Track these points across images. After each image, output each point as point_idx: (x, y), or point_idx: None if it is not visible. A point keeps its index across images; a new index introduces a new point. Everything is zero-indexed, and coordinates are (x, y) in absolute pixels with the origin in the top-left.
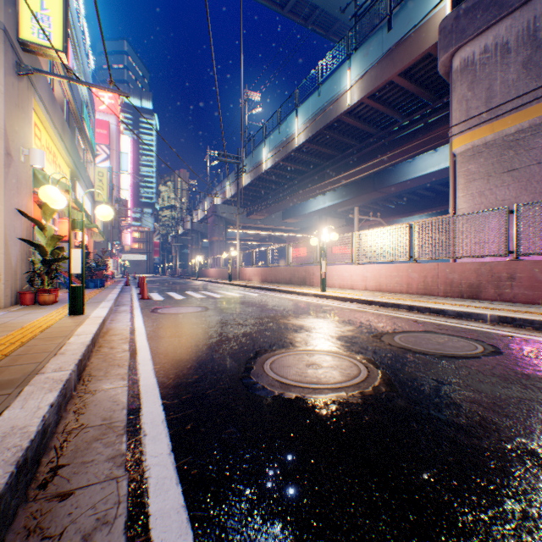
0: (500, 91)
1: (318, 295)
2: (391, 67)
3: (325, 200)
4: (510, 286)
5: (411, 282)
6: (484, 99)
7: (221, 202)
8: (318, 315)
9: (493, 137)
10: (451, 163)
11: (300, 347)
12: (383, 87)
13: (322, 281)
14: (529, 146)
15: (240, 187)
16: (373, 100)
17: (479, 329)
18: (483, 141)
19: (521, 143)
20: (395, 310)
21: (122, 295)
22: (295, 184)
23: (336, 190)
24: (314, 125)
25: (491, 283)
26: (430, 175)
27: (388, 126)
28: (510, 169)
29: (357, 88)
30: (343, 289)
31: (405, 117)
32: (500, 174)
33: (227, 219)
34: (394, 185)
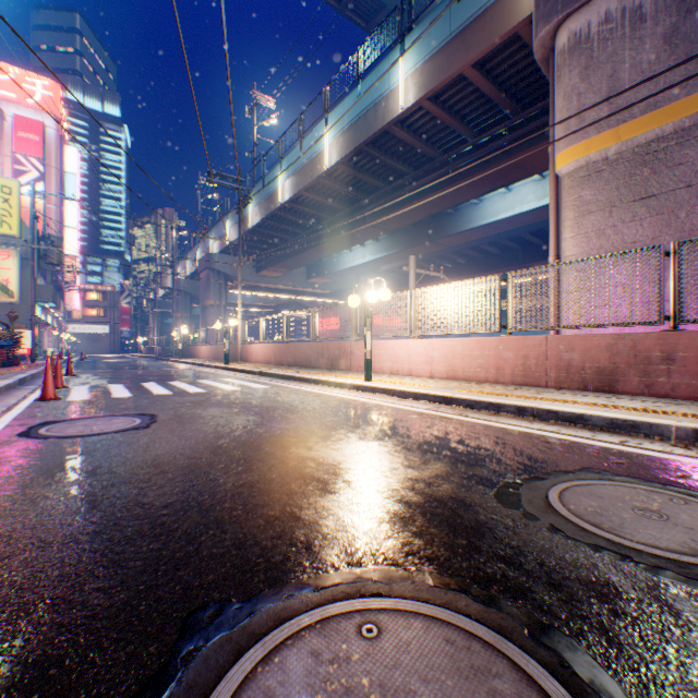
0: (629, 80)
1: (360, 388)
2: (463, 52)
3: (365, 253)
4: (666, 372)
5: (503, 365)
6: (606, 92)
7: (219, 251)
8: (367, 431)
9: (619, 148)
10: (553, 189)
11: (334, 574)
12: (450, 85)
13: (366, 364)
14: (674, 160)
15: (246, 229)
16: (436, 104)
17: (675, 457)
18: (604, 155)
19: (661, 157)
20: (494, 414)
21: (13, 391)
22: (325, 227)
23: (380, 240)
24: (352, 139)
25: (635, 367)
26: (502, 223)
27: (453, 148)
28: (644, 196)
29: (414, 84)
30: (397, 375)
31: (476, 135)
32: (629, 204)
33: (228, 275)
34: (455, 235)
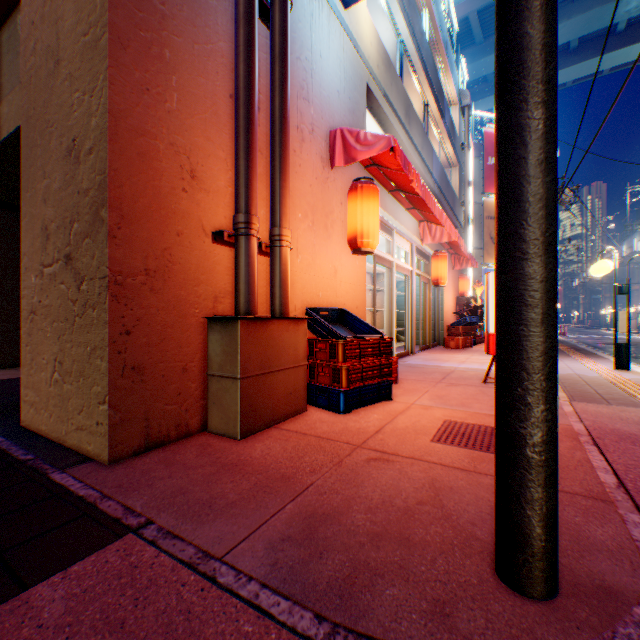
0: None
1: None
2: None
3: None
4: None
5: None
6: None
7: (639, 249)
8: None
9: None
10: None
11: None
12: None
13: None
14: None
15: None
16: None
17: None
18: None
19: None
20: None
21: None
22: None
23: None
24: None
25: None
26: None
27: None
28: None
29: None
30: None
31: None
32: None
33: None
34: None
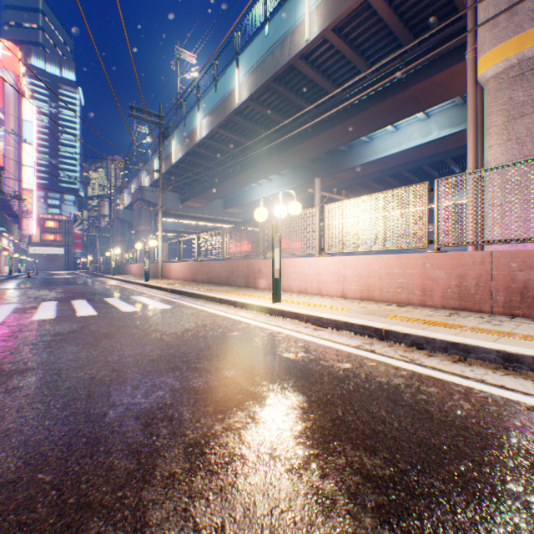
0: None
1: (268, 310)
2: None
3: (272, 186)
4: None
5: (431, 286)
6: None
7: (149, 184)
8: (282, 419)
9: None
10: (472, 98)
11: None
12: (353, 15)
13: (275, 284)
14: None
15: (171, 164)
16: (339, 37)
17: None
18: None
19: None
20: (460, 361)
21: None
22: (238, 162)
23: (284, 176)
24: (260, 75)
25: None
26: (389, 159)
27: (351, 86)
28: None
29: (319, 16)
30: (305, 294)
31: (373, 72)
32: None
33: (157, 205)
34: (349, 170)
